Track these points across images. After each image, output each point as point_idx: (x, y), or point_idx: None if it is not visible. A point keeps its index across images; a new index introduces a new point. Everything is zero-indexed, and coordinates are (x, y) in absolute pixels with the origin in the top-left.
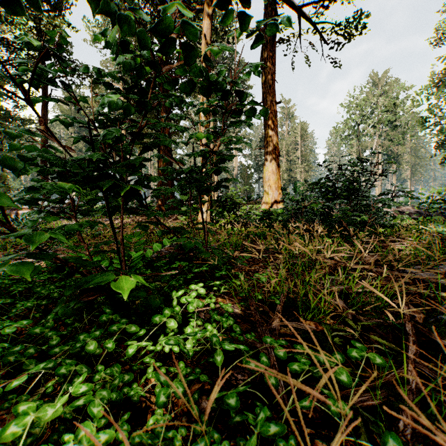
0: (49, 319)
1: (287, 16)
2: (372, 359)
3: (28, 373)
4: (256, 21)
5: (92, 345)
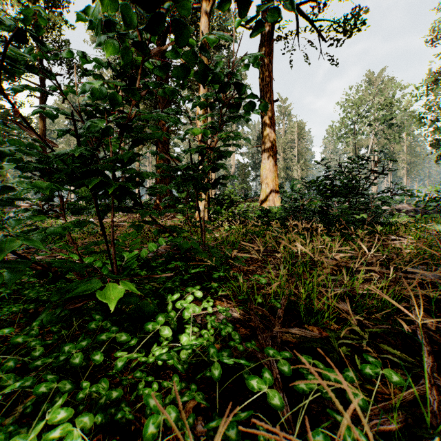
0: (34, 326)
1: (289, 2)
2: (388, 376)
3: (2, 393)
4: (257, 8)
5: (77, 357)
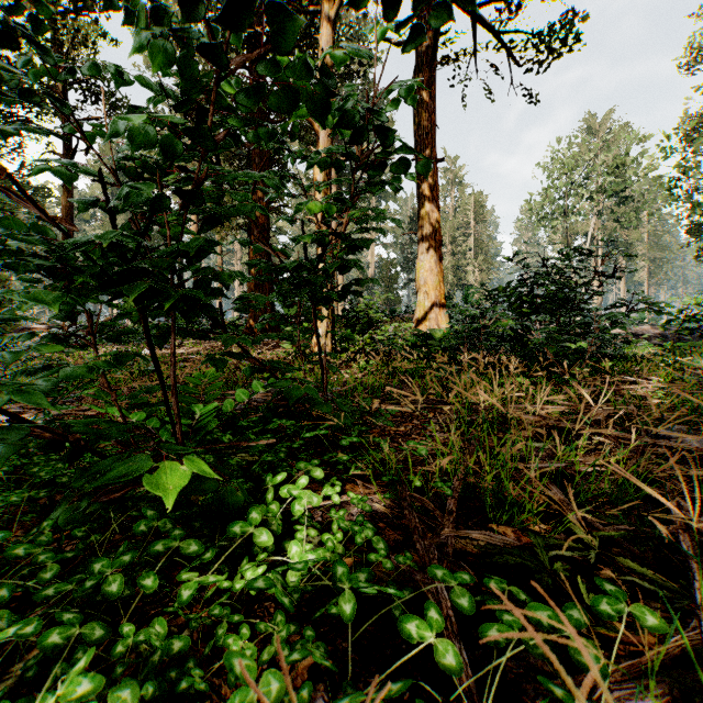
0: (44, 528)
1: None
2: (639, 617)
3: None
4: (413, 1)
5: (115, 583)
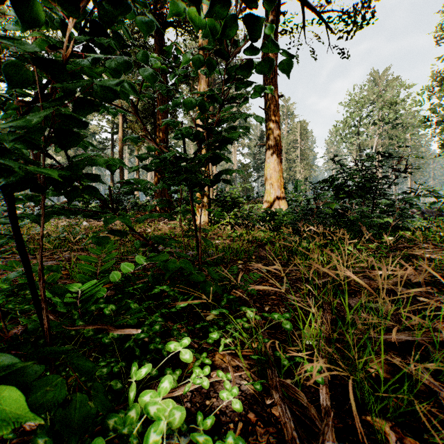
0: None
1: None
2: None
3: None
4: None
5: None
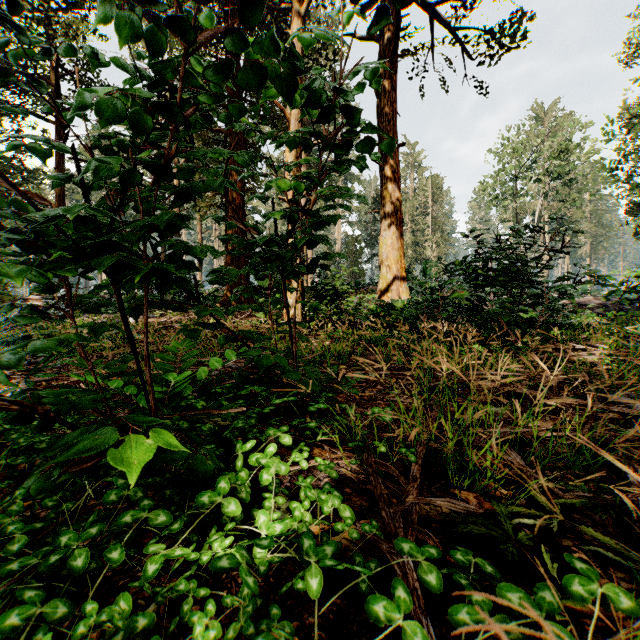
0: (17, 497)
1: None
2: (612, 598)
3: None
4: None
5: (80, 557)
